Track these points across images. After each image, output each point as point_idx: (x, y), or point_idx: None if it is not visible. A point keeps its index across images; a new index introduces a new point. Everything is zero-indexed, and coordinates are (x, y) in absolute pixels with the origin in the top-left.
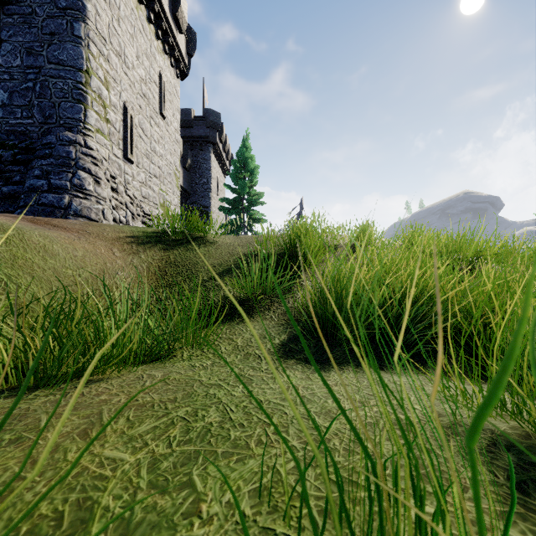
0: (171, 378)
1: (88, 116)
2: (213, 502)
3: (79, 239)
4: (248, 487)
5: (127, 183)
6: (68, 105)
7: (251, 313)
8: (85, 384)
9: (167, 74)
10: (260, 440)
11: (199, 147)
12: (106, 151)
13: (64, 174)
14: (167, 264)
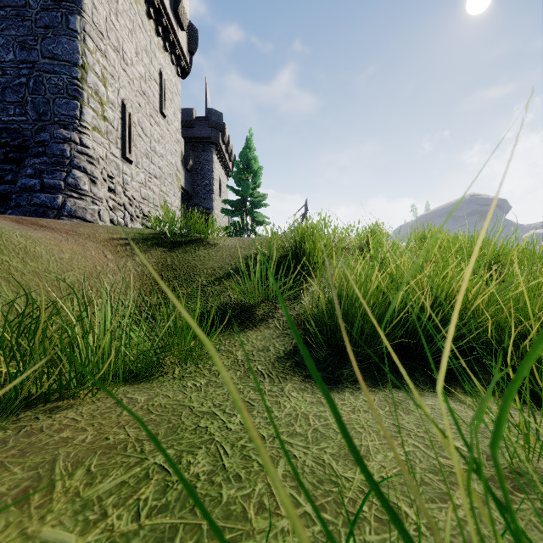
0: (156, 403)
1: (84, 113)
2: None
3: (67, 240)
4: None
5: (126, 184)
6: (63, 101)
7: (253, 321)
8: (49, 413)
9: (168, 72)
10: (262, 504)
11: (201, 148)
12: (104, 150)
13: (57, 173)
14: (164, 267)
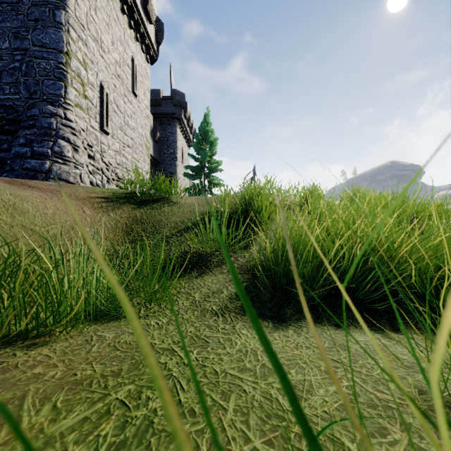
0: (122, 340)
1: (68, 93)
2: None
3: (51, 198)
4: None
5: (103, 152)
6: (50, 82)
7: (209, 267)
8: (26, 350)
9: (139, 59)
10: None
11: (167, 123)
12: (85, 123)
13: (45, 142)
14: (134, 221)
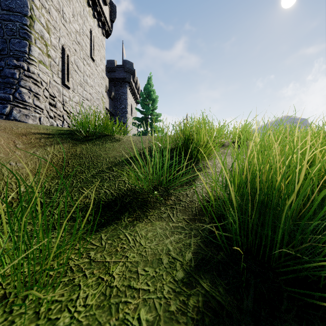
0: None
1: (32, 50)
2: None
3: None
4: None
5: (65, 102)
6: (16, 40)
7: (145, 210)
8: None
9: (96, 32)
10: None
11: (120, 85)
12: (48, 77)
13: (8, 89)
14: (72, 156)
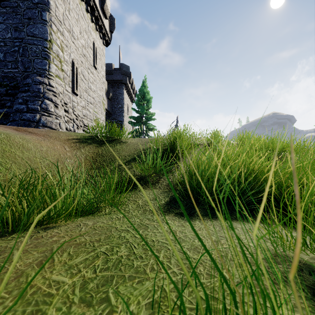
0: (97, 225)
1: (51, 67)
2: (122, 312)
3: (44, 140)
4: (145, 301)
5: (74, 107)
6: (39, 60)
7: (147, 185)
8: (44, 230)
9: (98, 43)
10: (153, 268)
11: (117, 86)
12: (62, 88)
13: (36, 102)
14: (97, 155)
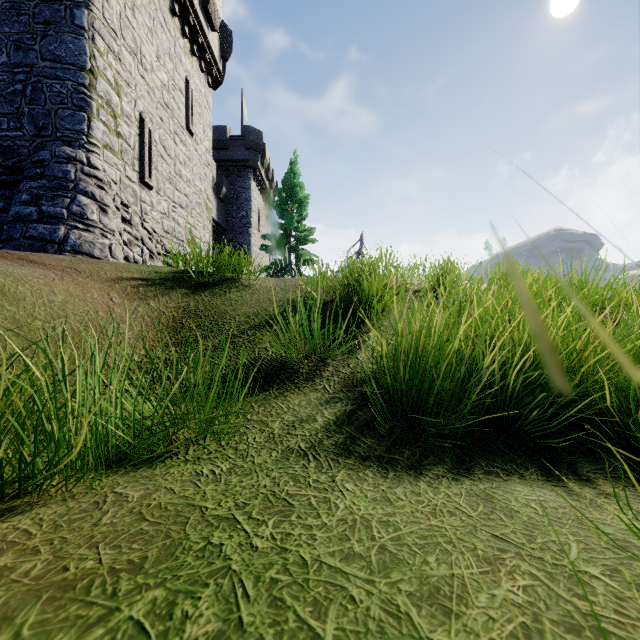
0: (153, 502)
1: (93, 128)
2: None
3: (61, 278)
4: None
5: (145, 214)
6: (67, 113)
7: (296, 382)
8: None
9: (196, 81)
10: None
11: (237, 173)
12: (117, 172)
13: (59, 199)
14: (186, 313)
